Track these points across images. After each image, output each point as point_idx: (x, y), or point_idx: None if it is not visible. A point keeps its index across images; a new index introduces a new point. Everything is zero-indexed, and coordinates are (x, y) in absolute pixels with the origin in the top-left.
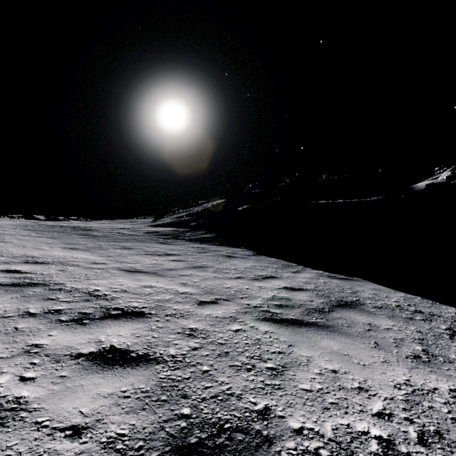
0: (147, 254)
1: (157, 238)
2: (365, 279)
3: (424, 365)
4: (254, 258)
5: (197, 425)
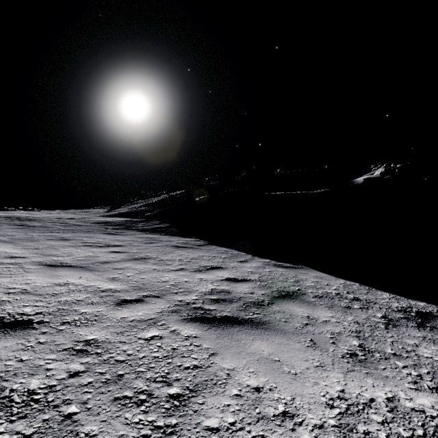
0: (84, 246)
1: (105, 228)
2: (310, 267)
3: (360, 365)
4: (204, 248)
5: None
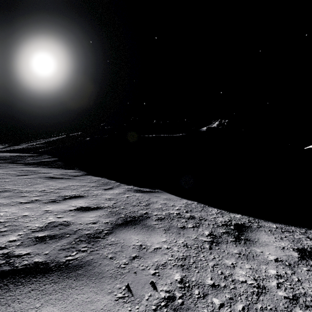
0: None
1: None
2: (164, 190)
3: None
4: (79, 178)
5: None
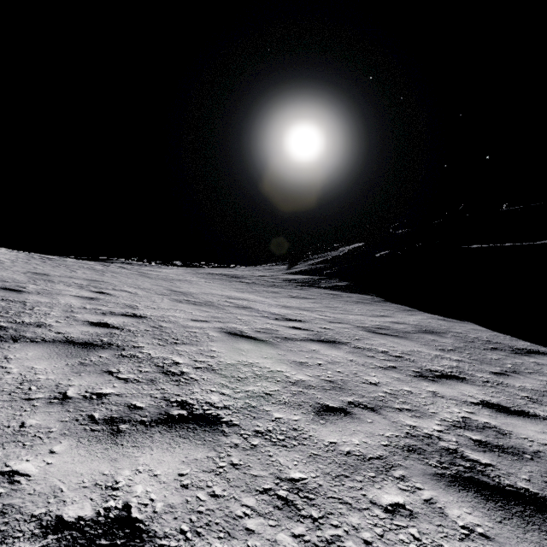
0: (291, 297)
1: (295, 285)
2: (475, 323)
3: (441, 351)
4: (380, 304)
5: (325, 339)
